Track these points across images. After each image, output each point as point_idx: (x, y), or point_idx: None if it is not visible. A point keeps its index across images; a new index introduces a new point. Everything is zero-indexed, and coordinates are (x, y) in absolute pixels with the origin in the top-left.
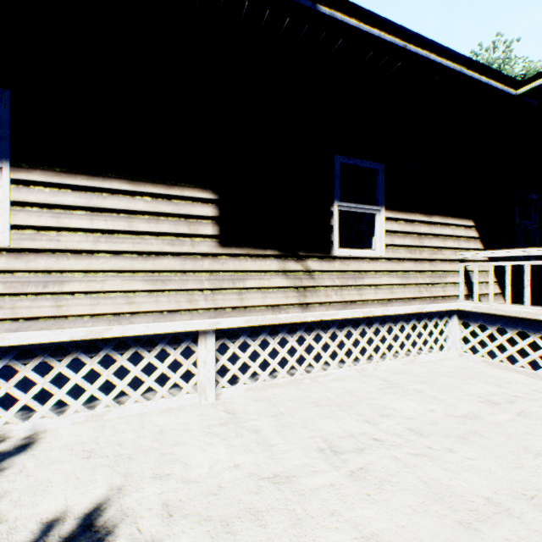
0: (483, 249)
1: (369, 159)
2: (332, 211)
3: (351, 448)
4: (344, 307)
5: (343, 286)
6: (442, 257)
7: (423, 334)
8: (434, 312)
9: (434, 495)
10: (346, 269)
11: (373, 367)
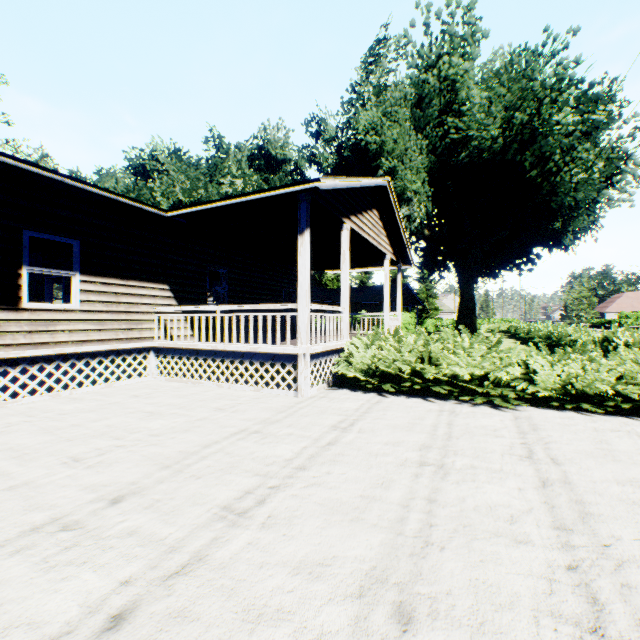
0: (178, 305)
1: (64, 236)
2: (21, 273)
3: (3, 427)
4: (35, 348)
5: (34, 332)
6: (140, 310)
7: (123, 366)
8: (134, 350)
9: (42, 429)
10: (38, 319)
11: (69, 393)
